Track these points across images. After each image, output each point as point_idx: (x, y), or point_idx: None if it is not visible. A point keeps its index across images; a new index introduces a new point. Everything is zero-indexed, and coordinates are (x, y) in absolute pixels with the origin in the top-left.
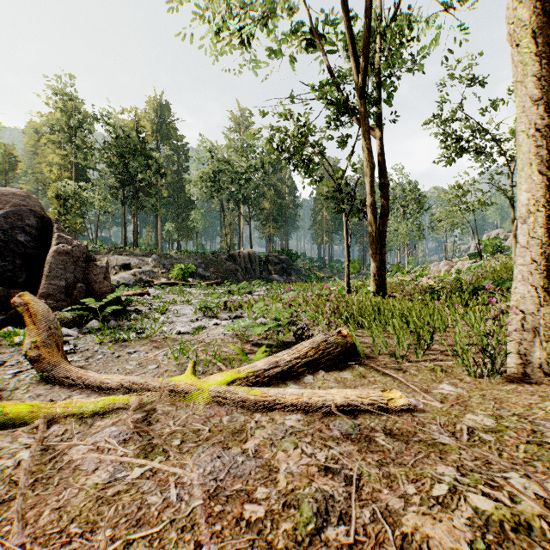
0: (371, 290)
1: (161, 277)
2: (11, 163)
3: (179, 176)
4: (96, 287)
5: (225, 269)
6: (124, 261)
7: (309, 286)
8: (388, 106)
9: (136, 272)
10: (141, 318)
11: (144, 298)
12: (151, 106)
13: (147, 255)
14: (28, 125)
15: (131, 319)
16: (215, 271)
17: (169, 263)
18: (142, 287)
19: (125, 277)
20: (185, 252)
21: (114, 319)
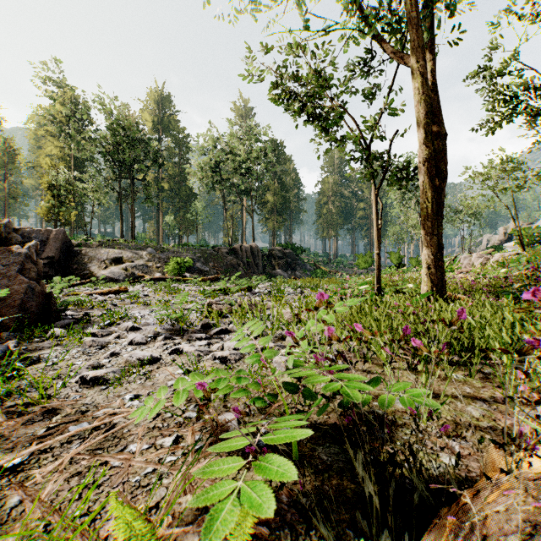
0: (423, 289)
1: (155, 271)
2: (10, 156)
3: (180, 169)
4: (3, 284)
5: (226, 263)
6: (115, 255)
7: (319, 282)
8: (448, 17)
9: (127, 267)
10: (66, 334)
11: (116, 297)
12: (152, 97)
13: (142, 248)
14: (29, 119)
15: (40, 338)
16: (215, 265)
17: (165, 257)
18: (130, 283)
19: (115, 271)
20: (184, 245)
21: (20, 336)
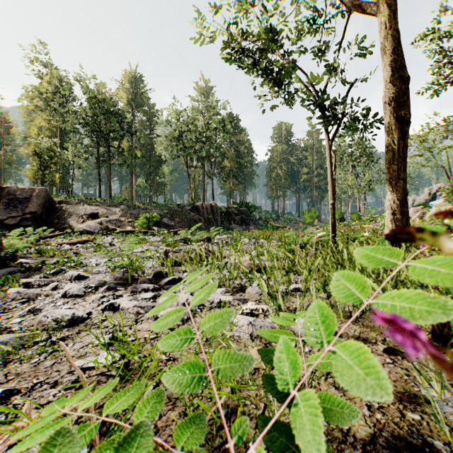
0: None
1: (127, 225)
2: (6, 128)
3: (150, 139)
4: None
5: (189, 219)
6: (92, 211)
7: (272, 234)
8: None
9: (102, 221)
10: None
11: (83, 246)
12: (127, 77)
13: (116, 206)
14: (22, 96)
15: None
16: (179, 220)
17: (136, 213)
18: (103, 235)
19: (91, 225)
20: (153, 203)
21: None
